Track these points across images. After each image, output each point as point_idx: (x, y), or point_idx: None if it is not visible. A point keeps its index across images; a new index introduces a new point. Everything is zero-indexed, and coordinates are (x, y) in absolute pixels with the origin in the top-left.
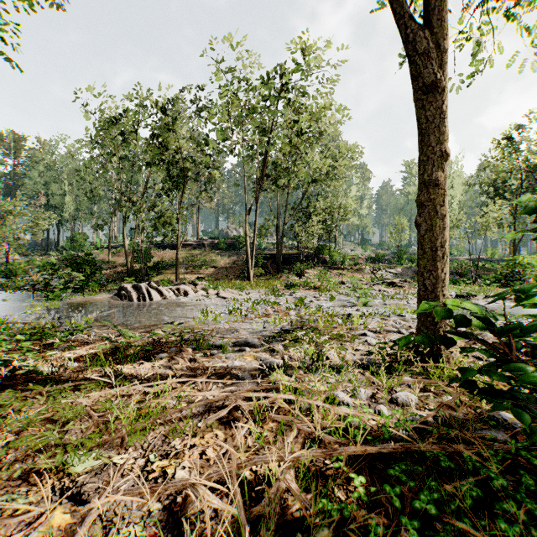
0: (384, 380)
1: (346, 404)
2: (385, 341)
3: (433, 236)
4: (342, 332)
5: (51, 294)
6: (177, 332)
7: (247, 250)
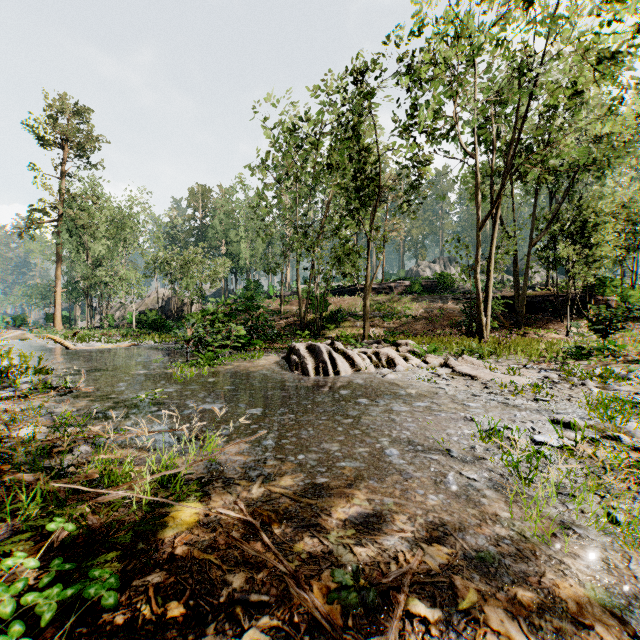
0: None
1: None
2: None
3: None
4: None
5: (202, 355)
6: None
7: (478, 288)
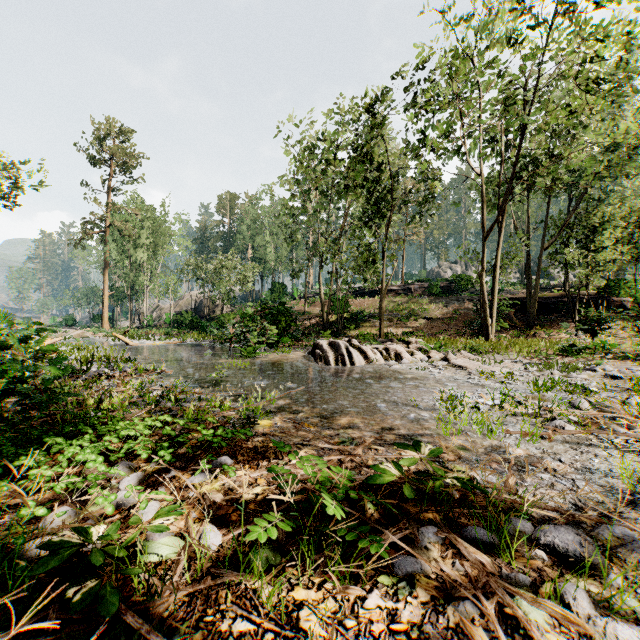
0: None
1: None
2: None
3: None
4: None
5: (244, 349)
6: (427, 473)
7: (483, 292)
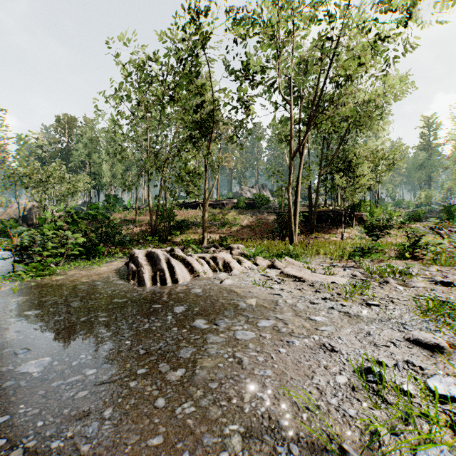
0: None
1: None
2: None
3: None
4: None
5: (26, 266)
6: None
7: (289, 203)
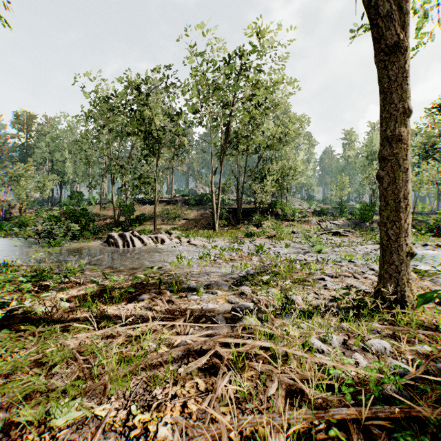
0: (353, 326)
1: (321, 351)
2: (348, 287)
3: (396, 188)
4: (303, 277)
5: (53, 241)
6: (156, 276)
7: (213, 205)
